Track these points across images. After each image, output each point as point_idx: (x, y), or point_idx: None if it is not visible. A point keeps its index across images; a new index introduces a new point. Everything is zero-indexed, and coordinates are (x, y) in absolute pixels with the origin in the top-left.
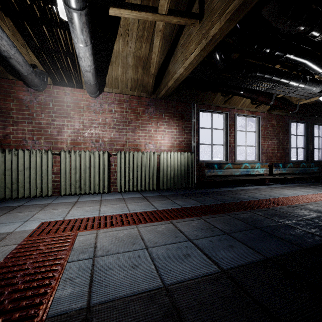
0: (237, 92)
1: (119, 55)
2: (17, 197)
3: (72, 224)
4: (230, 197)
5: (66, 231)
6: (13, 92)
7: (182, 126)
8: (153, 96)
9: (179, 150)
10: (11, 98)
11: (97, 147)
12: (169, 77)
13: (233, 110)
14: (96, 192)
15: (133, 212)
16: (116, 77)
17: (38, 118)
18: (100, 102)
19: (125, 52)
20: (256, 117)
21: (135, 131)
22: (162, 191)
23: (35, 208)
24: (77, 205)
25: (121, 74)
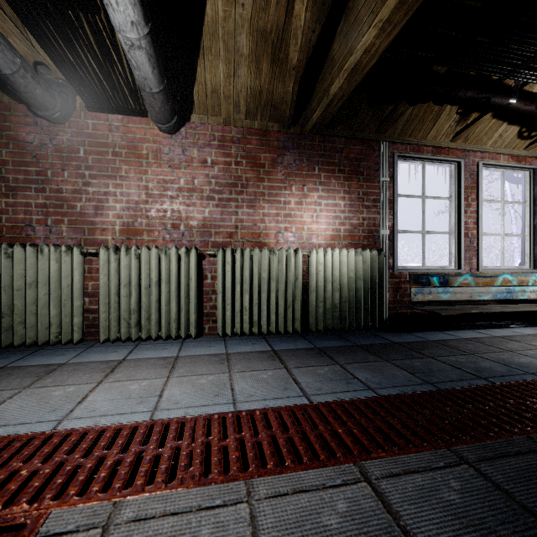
0: (502, 100)
1: (219, 28)
2: (13, 344)
3: (59, 457)
4: (496, 364)
5: (19, 500)
6: (7, 128)
7: (359, 192)
8: (294, 129)
9: (352, 244)
10: (4, 140)
11: (176, 240)
12: (333, 73)
13: (473, 156)
14: (172, 337)
15: (244, 407)
16: (215, 88)
17: (56, 180)
18: (182, 144)
19: (231, 21)
20: (527, 171)
21: (254, 204)
22: (314, 337)
23: (23, 377)
24: (117, 371)
25: (225, 78)
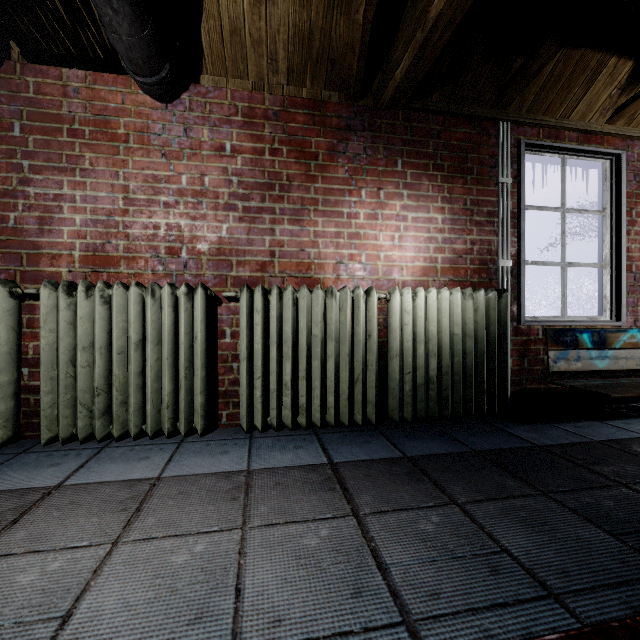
0: None
1: None
2: None
3: None
4: None
5: None
6: None
7: (465, 201)
8: (364, 102)
9: (455, 282)
10: None
11: (175, 274)
12: None
13: (638, 146)
14: (164, 432)
15: None
16: (237, 25)
17: None
18: (185, 119)
19: None
20: None
21: (301, 217)
22: (398, 433)
23: None
24: (24, 522)
25: (251, 7)
